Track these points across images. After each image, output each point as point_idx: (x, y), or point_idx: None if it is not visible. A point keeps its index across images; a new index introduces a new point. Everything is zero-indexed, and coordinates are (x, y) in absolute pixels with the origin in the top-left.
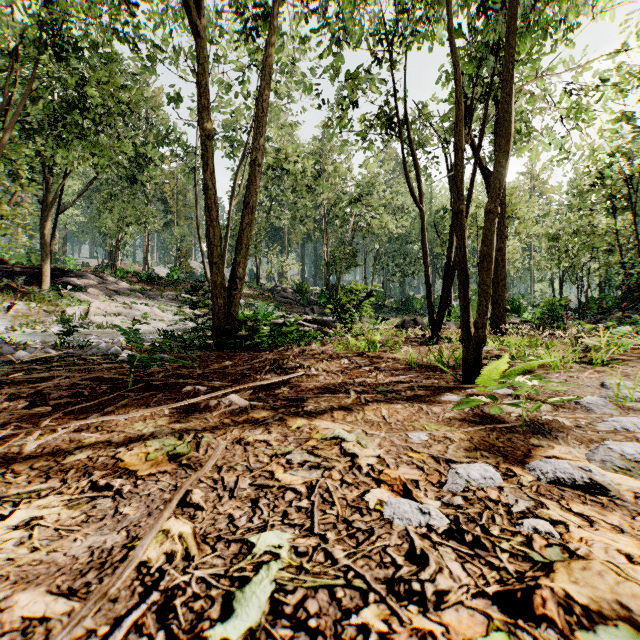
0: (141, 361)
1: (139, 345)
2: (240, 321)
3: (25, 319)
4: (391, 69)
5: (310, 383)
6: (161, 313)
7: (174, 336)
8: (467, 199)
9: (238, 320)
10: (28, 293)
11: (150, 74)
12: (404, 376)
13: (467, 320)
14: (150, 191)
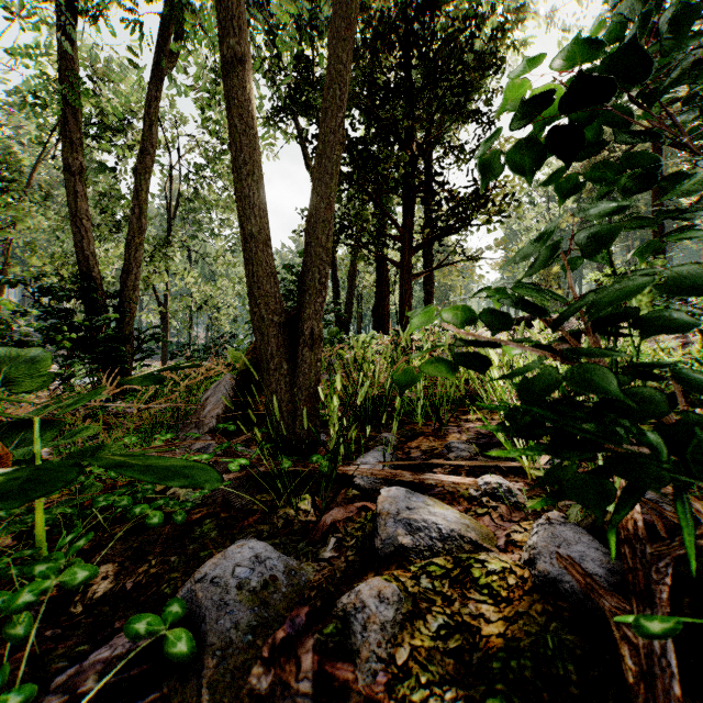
0: None
1: None
2: None
3: None
4: None
5: None
6: None
7: None
8: None
9: None
10: None
11: None
12: None
13: None
14: None
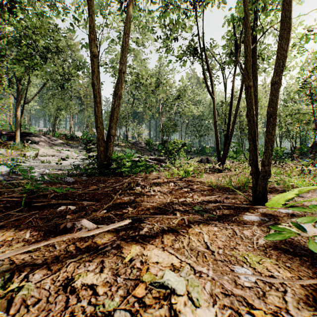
0: (27, 189)
1: (27, 177)
2: (112, 159)
3: (4, 158)
4: (197, 20)
5: (148, 203)
6: (76, 155)
7: (77, 168)
8: (240, 91)
9: (111, 159)
10: (8, 144)
11: (71, 32)
12: (211, 196)
13: (256, 160)
14: (72, 93)
